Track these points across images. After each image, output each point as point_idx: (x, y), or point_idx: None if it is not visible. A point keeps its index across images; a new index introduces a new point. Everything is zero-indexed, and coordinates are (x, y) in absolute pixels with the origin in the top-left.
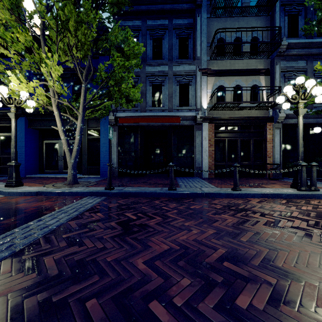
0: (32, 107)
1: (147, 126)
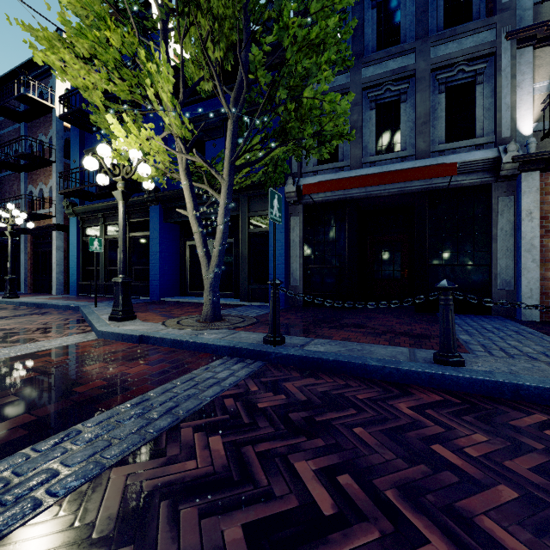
0: (149, 178)
1: (365, 198)
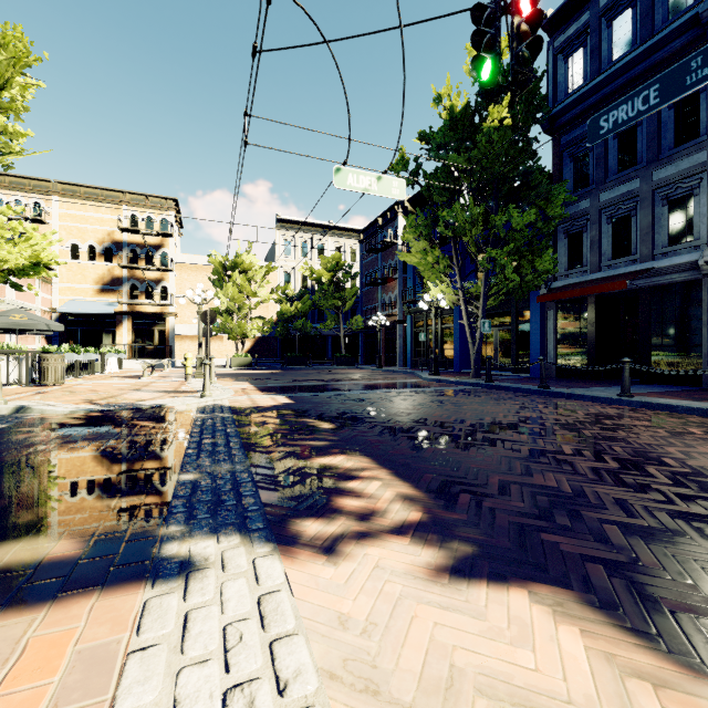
0: (446, 305)
1: (602, 294)
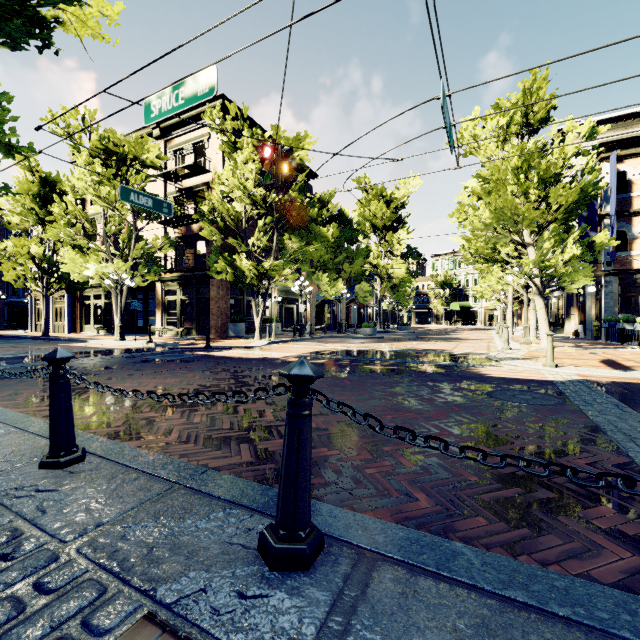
0: None
1: None
